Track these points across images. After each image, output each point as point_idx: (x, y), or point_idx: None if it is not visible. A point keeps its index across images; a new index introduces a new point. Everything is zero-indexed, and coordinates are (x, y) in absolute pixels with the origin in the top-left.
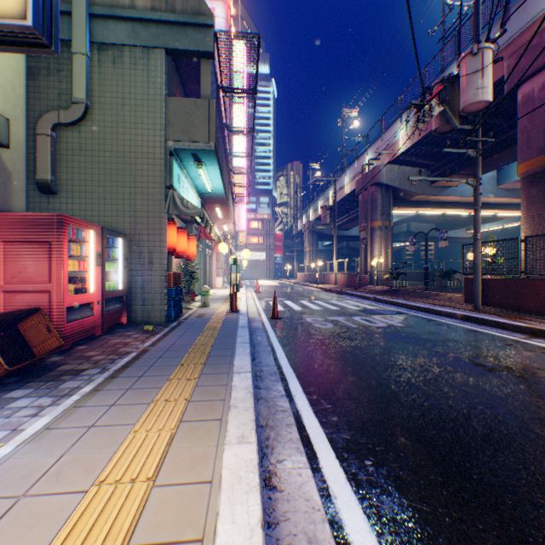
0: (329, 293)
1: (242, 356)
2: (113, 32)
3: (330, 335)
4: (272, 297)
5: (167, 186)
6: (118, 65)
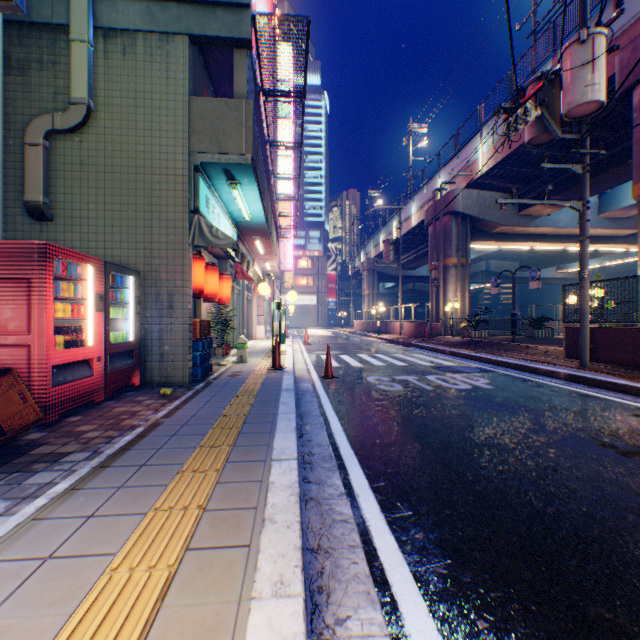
0: (393, 345)
1: (285, 433)
2: (123, 15)
3: (400, 400)
4: (324, 350)
5: (191, 211)
6: (130, 57)
